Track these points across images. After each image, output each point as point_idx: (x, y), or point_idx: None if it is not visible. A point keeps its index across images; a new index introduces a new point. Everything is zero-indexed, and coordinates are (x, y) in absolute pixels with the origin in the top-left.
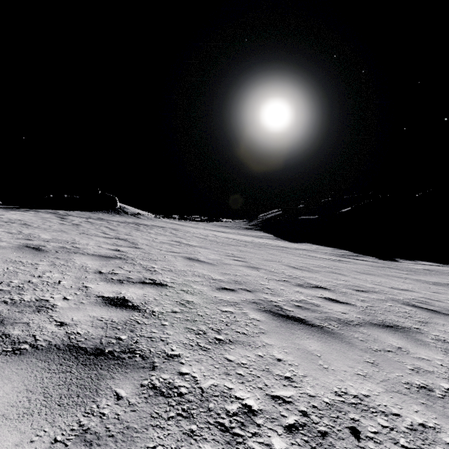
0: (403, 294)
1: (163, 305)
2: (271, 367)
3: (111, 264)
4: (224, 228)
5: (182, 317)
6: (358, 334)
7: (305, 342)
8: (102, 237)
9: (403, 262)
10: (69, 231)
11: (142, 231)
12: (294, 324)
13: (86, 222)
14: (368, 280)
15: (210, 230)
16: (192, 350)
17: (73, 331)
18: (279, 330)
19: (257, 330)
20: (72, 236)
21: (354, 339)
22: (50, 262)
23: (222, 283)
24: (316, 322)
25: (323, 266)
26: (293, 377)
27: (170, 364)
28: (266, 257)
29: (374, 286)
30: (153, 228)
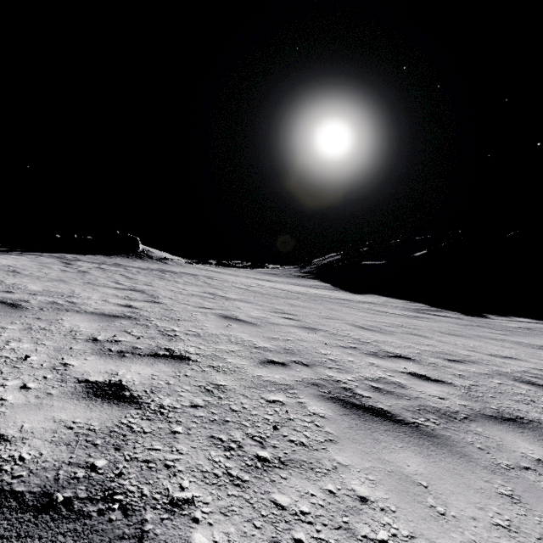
0: (509, 364)
1: (178, 394)
2: (351, 518)
3: (115, 326)
4: (270, 276)
5: (206, 415)
6: (471, 436)
7: (398, 456)
8: (112, 288)
9: (495, 319)
10: (71, 280)
11: (167, 279)
12: (376, 421)
13: (97, 268)
14: (458, 344)
15: (253, 278)
16: (217, 486)
17: (13, 454)
18: (355, 433)
19: (323, 437)
20: (72, 286)
21: (469, 447)
22: (25, 325)
23: (268, 352)
24: (406, 416)
25: (397, 324)
26: (393, 540)
27: (173, 524)
28: (324, 314)
29: (468, 353)
30: (183, 276)
